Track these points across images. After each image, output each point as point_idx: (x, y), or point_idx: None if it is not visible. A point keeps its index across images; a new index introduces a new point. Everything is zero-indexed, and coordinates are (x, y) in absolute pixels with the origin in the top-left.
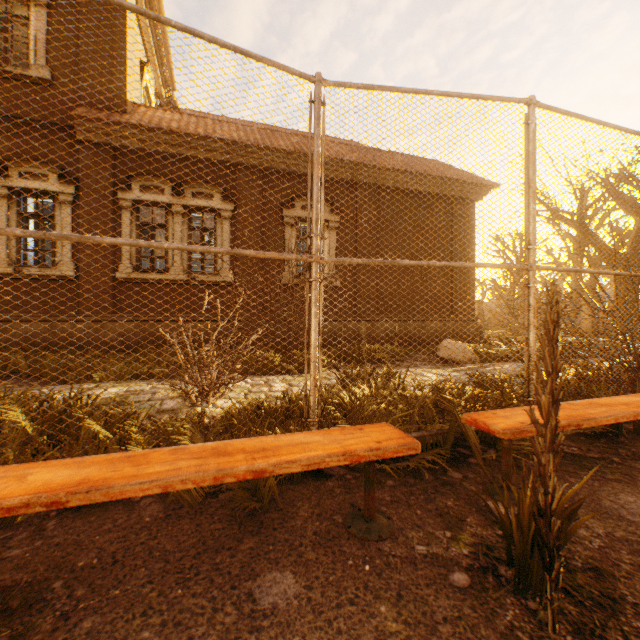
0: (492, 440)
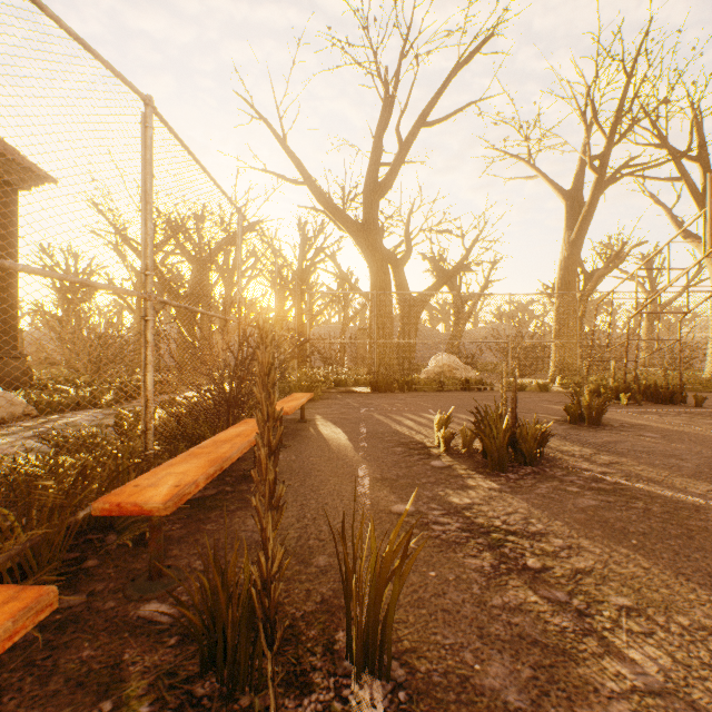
0: (109, 520)
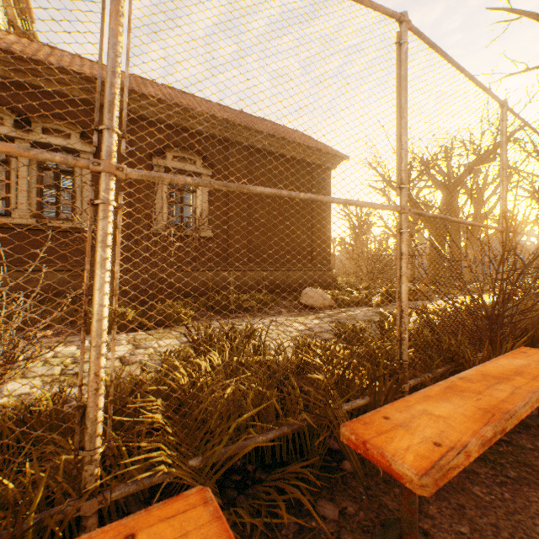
0: None
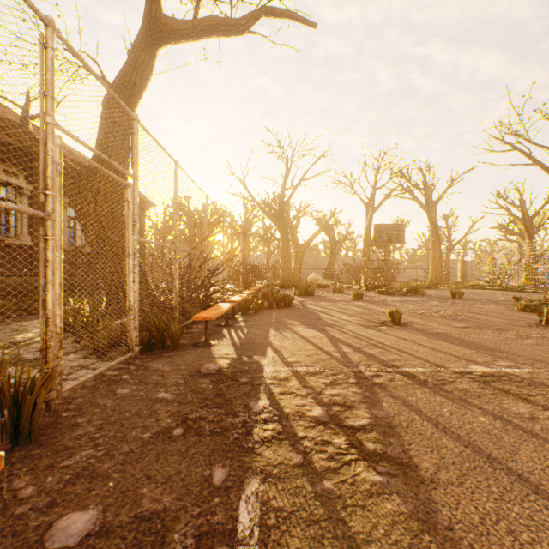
0: None
